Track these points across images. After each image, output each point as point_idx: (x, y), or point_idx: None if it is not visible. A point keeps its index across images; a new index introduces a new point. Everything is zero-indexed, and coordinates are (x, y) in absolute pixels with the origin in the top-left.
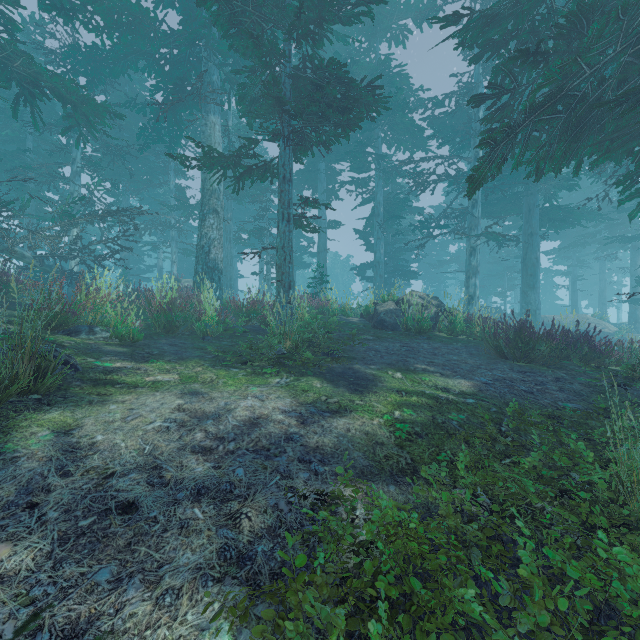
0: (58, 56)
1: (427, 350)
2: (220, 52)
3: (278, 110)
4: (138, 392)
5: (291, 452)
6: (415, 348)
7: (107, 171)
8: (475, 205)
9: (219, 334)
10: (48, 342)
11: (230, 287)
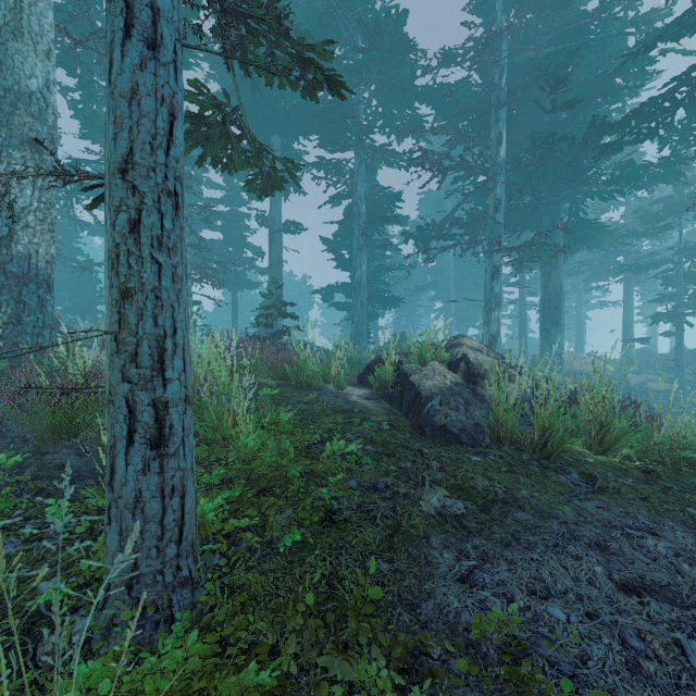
0: None
1: None
2: None
3: None
4: None
5: None
6: (694, 612)
7: None
8: (498, 207)
9: None
10: None
11: None
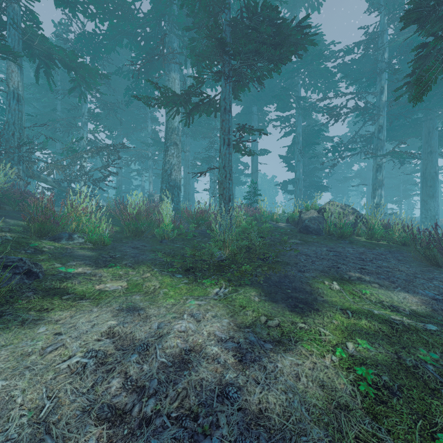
0: (73, 44)
1: (354, 255)
2: (178, 25)
3: (220, 52)
4: (79, 306)
5: (225, 428)
6: (342, 253)
7: (107, 122)
8: (381, 130)
9: (174, 237)
10: (31, 248)
11: (188, 200)
